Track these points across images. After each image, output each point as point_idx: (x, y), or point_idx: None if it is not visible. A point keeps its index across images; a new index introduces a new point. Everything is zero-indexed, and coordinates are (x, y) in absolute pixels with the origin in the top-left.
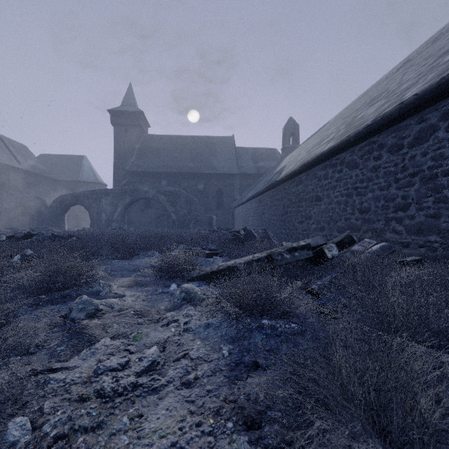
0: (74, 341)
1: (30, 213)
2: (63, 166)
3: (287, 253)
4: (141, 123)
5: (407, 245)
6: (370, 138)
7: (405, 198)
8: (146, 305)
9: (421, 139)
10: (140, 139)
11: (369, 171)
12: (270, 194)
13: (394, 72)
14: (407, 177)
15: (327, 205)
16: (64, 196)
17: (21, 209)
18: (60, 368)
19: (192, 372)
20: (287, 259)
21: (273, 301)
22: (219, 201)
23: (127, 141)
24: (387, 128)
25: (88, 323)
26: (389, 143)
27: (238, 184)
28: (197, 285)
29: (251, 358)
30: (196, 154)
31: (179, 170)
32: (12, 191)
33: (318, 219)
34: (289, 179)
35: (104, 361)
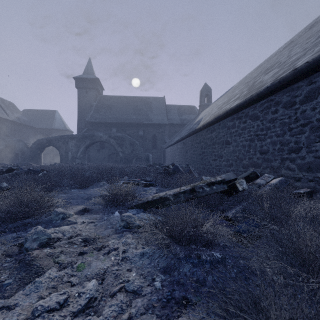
0: (21, 273)
1: (16, 152)
2: (41, 118)
3: (207, 187)
4: (97, 86)
5: (299, 180)
6: (269, 97)
7: (297, 143)
8: (92, 232)
9: (311, 98)
10: (97, 98)
11: (268, 122)
12: (191, 139)
13: (281, 50)
14: (299, 126)
15: (234, 148)
16: (41, 139)
17: (9, 149)
18: (1, 307)
19: (126, 310)
20: (207, 192)
21: (199, 232)
22: (154, 143)
23: (87, 100)
24: (282, 89)
25: (38, 254)
26: (284, 100)
27: (167, 131)
28: (135, 212)
29: (181, 293)
30: (137, 110)
31: (125, 121)
32: (3, 136)
33: (228, 158)
34: (205, 128)
35: (46, 297)
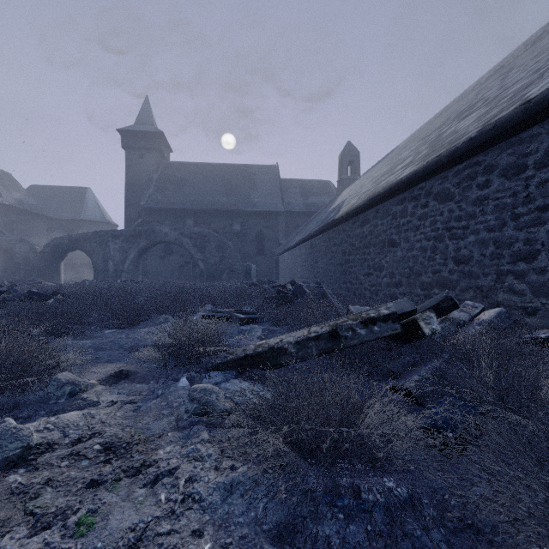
0: None
1: (15, 261)
2: (60, 201)
3: (362, 327)
4: (160, 146)
5: (534, 312)
6: (472, 158)
7: (529, 243)
8: (128, 426)
9: None
10: (160, 167)
11: (470, 204)
12: (325, 237)
13: (483, 82)
14: (534, 211)
15: (405, 253)
16: (60, 238)
17: (3, 255)
18: None
19: None
20: (361, 337)
21: (355, 435)
22: (260, 246)
23: (142, 169)
24: (500, 142)
25: None
26: (503, 163)
27: (283, 225)
28: (221, 379)
29: None
30: (231, 187)
31: (209, 206)
32: None
33: (393, 270)
34: (351, 218)
35: None
